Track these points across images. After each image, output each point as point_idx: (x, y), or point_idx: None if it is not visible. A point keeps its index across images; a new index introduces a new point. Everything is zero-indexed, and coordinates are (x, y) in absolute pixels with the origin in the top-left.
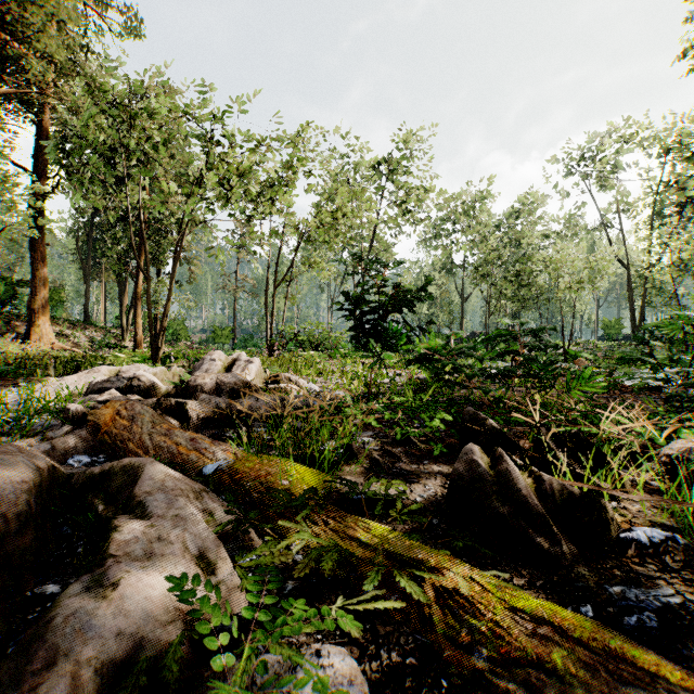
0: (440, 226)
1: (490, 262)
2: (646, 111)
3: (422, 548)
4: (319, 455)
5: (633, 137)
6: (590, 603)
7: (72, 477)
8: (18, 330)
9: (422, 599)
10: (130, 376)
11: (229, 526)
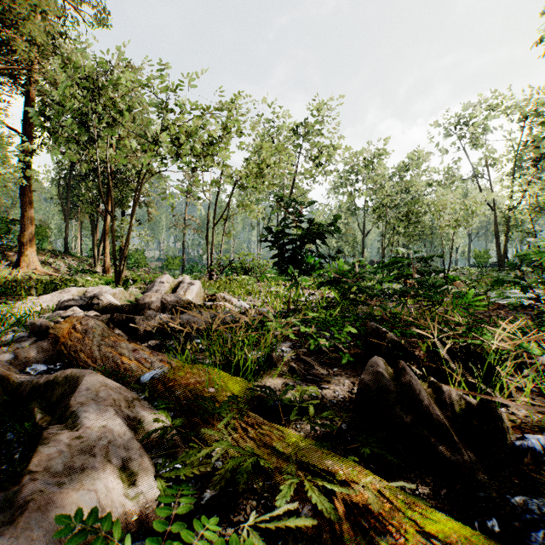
0: (346, 176)
1: (385, 205)
2: (509, 85)
3: (332, 456)
4: (243, 364)
5: (499, 106)
6: (495, 515)
7: (21, 386)
8: (11, 258)
9: (333, 517)
10: (91, 296)
11: (155, 434)
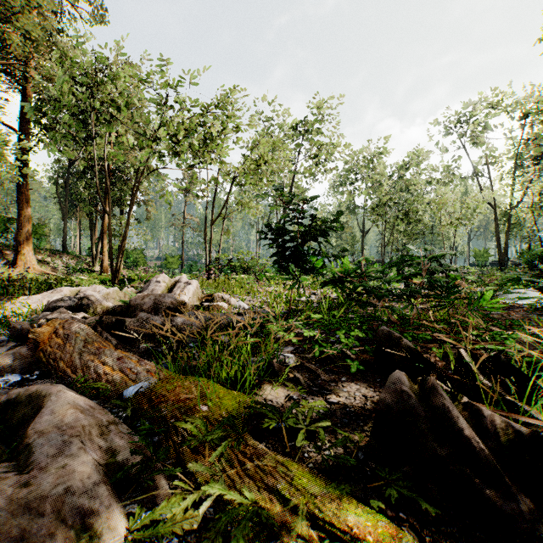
0: (345, 175)
1: (385, 204)
2: (510, 83)
3: (353, 506)
4: (241, 374)
5: (499, 104)
6: None
7: None
8: (8, 257)
9: None
10: (81, 296)
11: (132, 471)
